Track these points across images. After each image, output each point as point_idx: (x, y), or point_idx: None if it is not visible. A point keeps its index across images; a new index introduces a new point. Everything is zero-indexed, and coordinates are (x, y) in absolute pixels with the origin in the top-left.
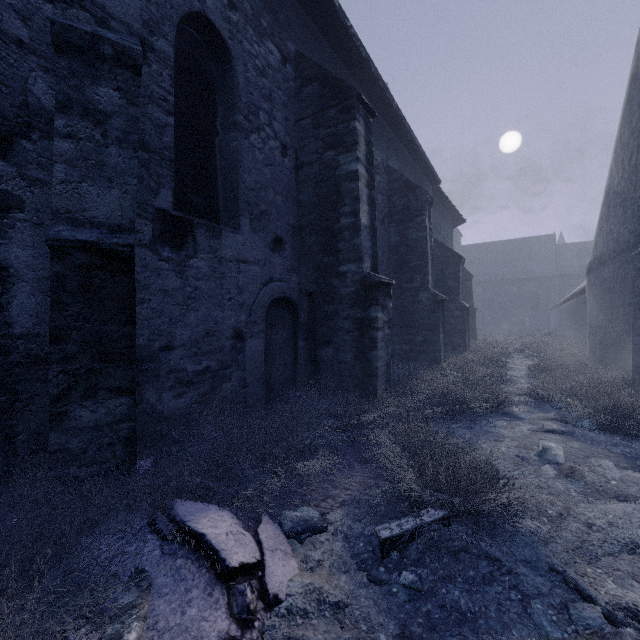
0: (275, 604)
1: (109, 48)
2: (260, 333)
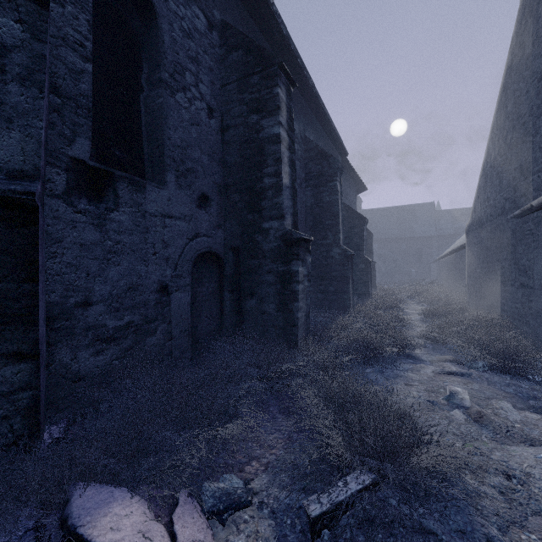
0: None
1: None
2: (186, 286)
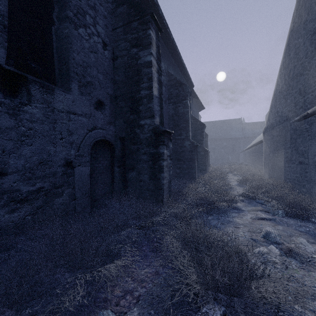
0: None
1: None
2: (86, 163)
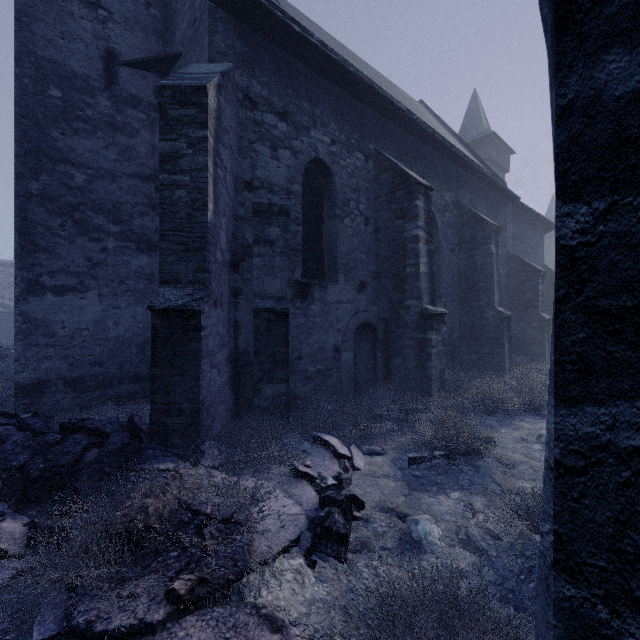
0: (357, 470)
1: (276, 208)
2: (350, 348)
